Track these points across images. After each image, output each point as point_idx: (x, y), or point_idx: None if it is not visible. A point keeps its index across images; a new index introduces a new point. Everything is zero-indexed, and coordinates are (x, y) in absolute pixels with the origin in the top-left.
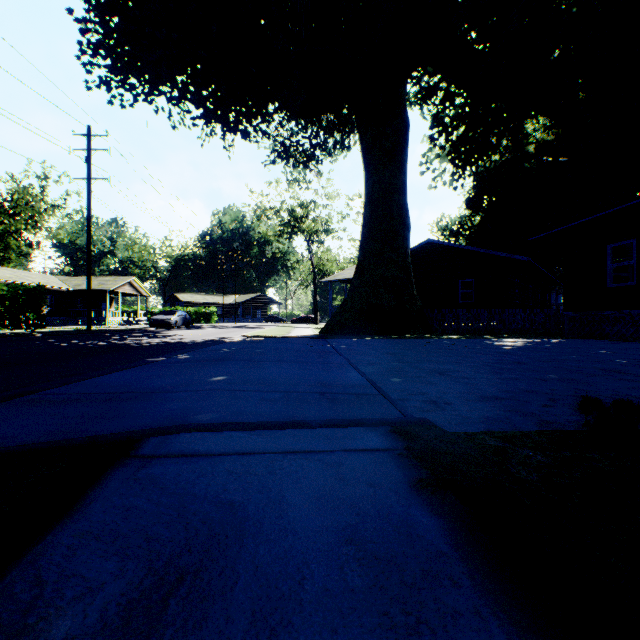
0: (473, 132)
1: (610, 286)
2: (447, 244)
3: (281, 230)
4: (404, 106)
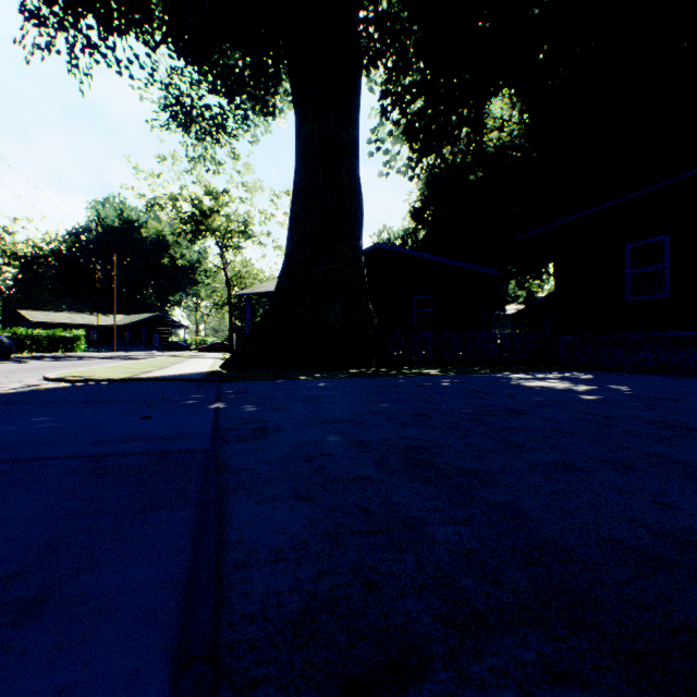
0: (433, 109)
1: (629, 300)
2: (401, 250)
3: (182, 227)
4: (356, 28)
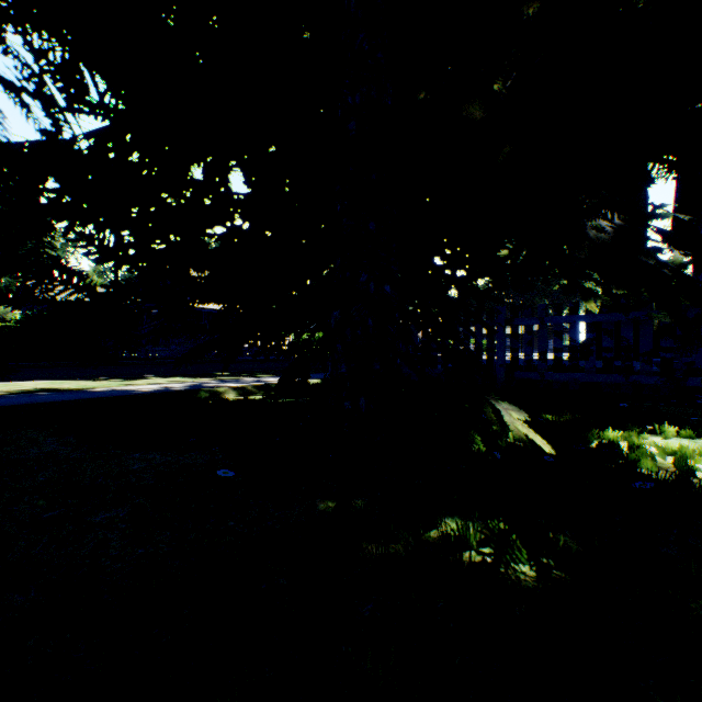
0: None
1: None
2: None
3: None
4: None
